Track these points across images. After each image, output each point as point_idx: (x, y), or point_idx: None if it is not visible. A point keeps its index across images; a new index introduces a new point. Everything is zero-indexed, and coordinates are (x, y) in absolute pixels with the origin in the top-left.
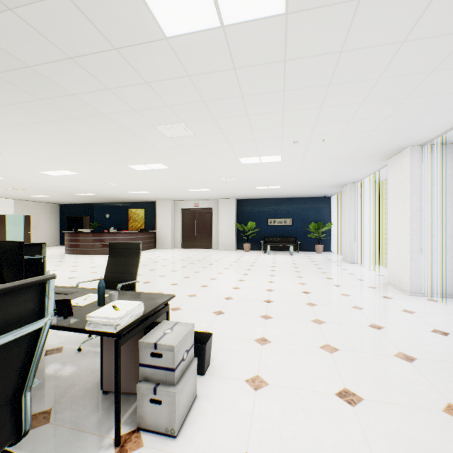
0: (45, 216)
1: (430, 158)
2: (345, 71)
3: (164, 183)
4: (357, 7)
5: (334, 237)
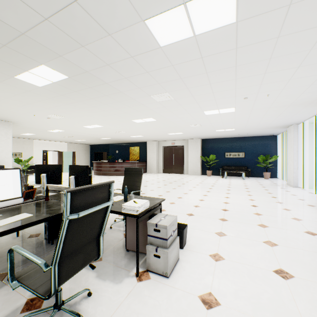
0: (82, 152)
1: None
2: (282, 48)
3: (152, 130)
4: (288, 9)
5: (280, 166)
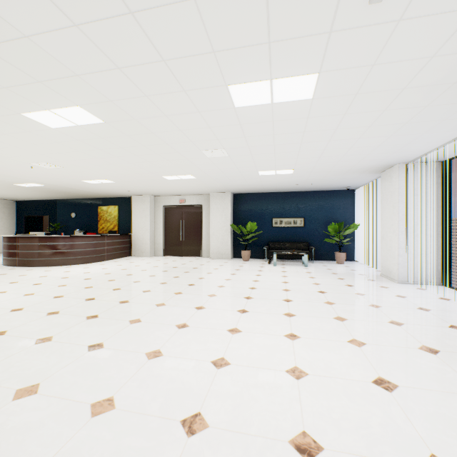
0: None
1: None
2: None
3: (121, 163)
4: None
5: (358, 242)
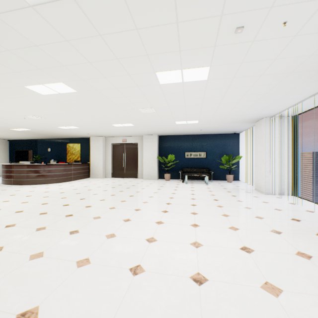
0: None
1: None
2: None
3: (85, 116)
4: None
5: (242, 168)
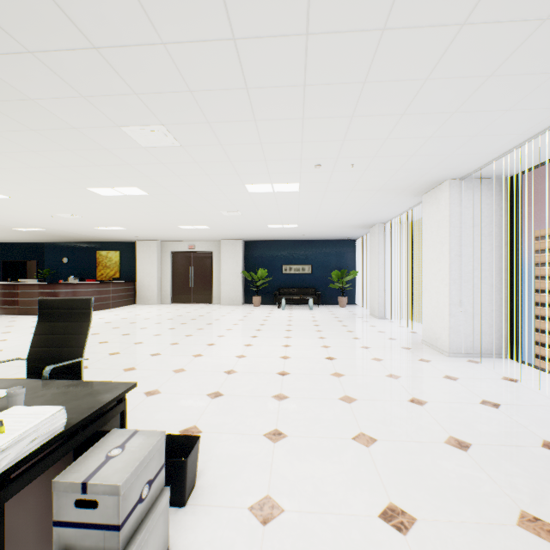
0: None
1: (470, 194)
2: (386, 62)
3: (145, 216)
4: None
5: (360, 287)
